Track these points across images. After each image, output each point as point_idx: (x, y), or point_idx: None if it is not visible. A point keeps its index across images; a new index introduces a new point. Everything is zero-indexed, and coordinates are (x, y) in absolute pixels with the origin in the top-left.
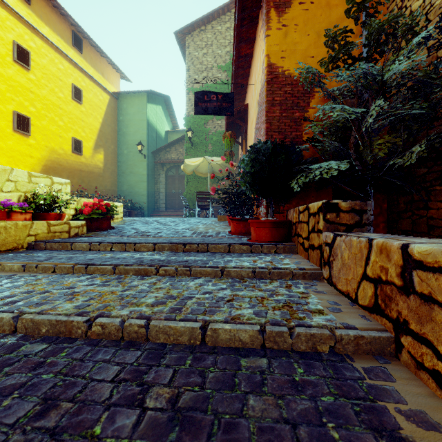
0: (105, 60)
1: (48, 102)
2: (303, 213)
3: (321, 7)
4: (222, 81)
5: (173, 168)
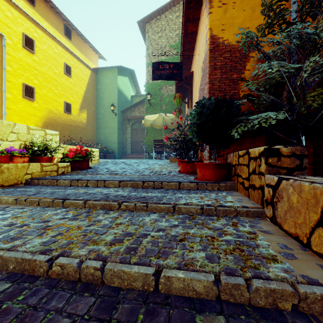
0: (87, 45)
1: (47, 76)
2: (243, 157)
3: None
4: (173, 56)
5: (137, 123)
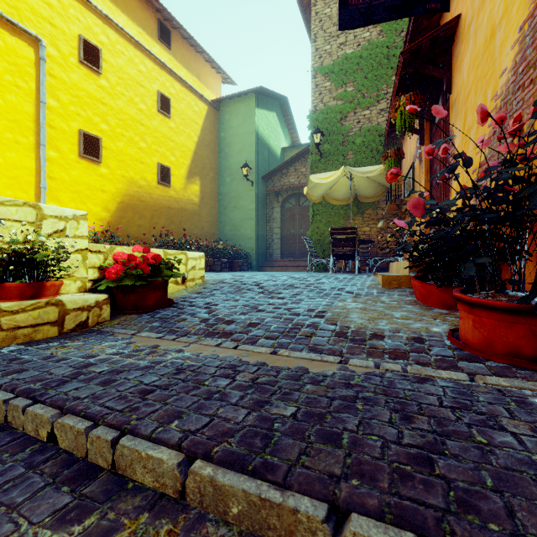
0: (201, 58)
1: (126, 117)
2: None
3: None
4: (372, 42)
5: (292, 198)
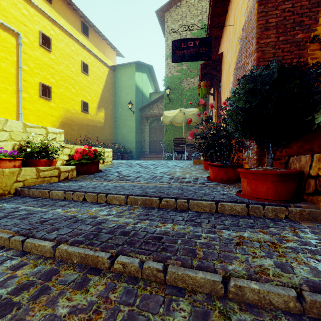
0: (105, 42)
1: (64, 75)
2: None
3: None
4: None
5: (155, 121)
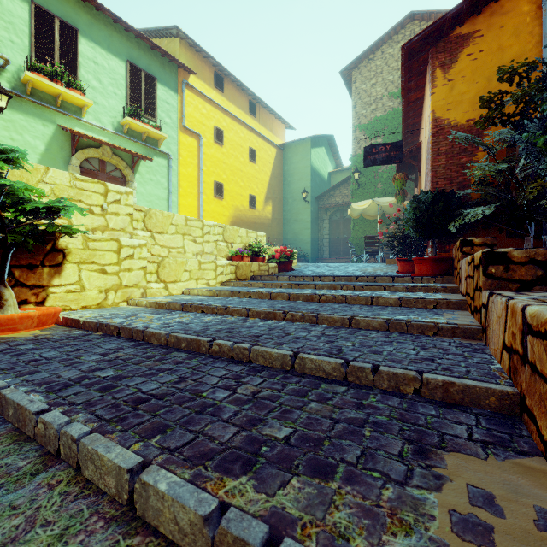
0: (273, 116)
1: (234, 168)
2: (456, 249)
3: (492, 53)
4: (394, 109)
5: (337, 212)
